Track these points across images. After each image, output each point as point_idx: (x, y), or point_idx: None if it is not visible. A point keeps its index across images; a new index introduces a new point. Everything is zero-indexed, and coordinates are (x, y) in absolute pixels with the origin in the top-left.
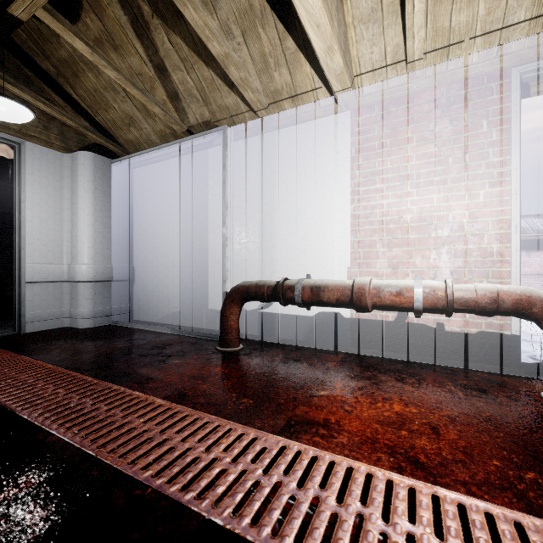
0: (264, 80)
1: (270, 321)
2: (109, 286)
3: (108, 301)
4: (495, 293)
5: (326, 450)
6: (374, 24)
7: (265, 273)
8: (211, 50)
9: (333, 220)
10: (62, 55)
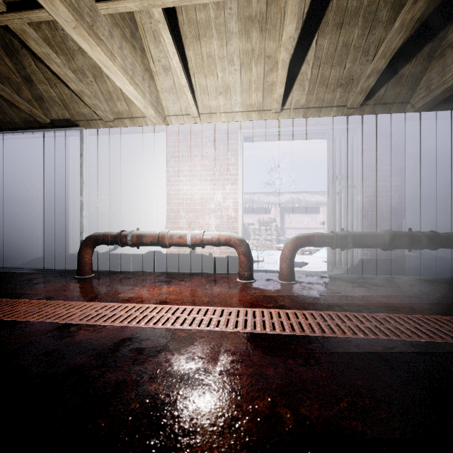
0: (110, 104)
1: (116, 259)
2: None
3: None
4: (218, 236)
5: (127, 303)
6: (173, 94)
7: (113, 227)
8: (70, 86)
9: (157, 195)
10: None
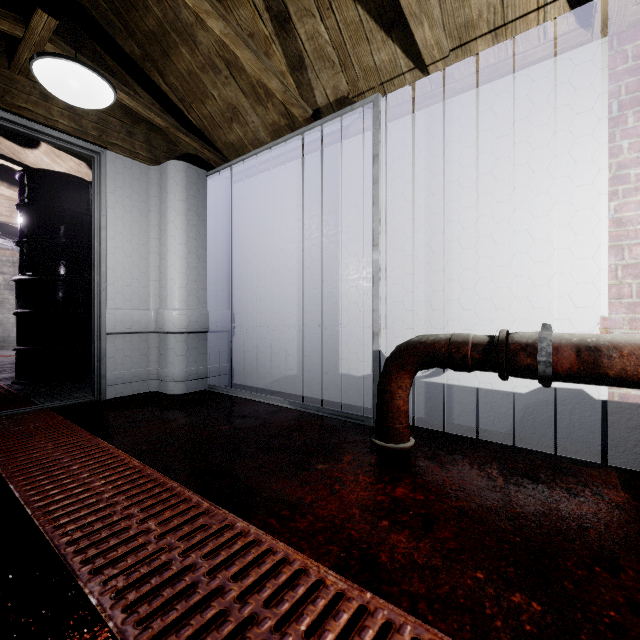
0: (448, 6)
1: (443, 397)
2: (204, 339)
3: (203, 359)
4: None
5: None
6: None
7: (433, 322)
8: None
9: (570, 230)
10: (149, 26)
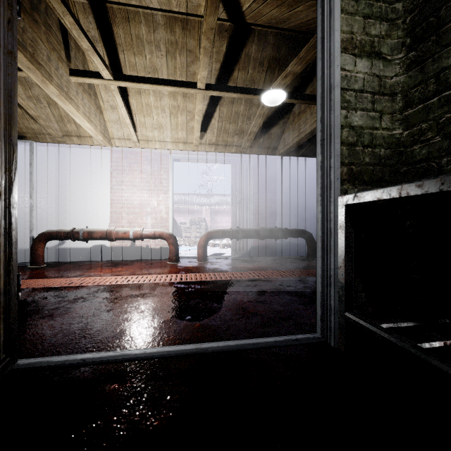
0: (60, 125)
1: (63, 253)
2: None
3: None
4: (154, 232)
5: (90, 277)
6: (118, 124)
7: (60, 226)
8: (29, 112)
9: (102, 200)
10: None
